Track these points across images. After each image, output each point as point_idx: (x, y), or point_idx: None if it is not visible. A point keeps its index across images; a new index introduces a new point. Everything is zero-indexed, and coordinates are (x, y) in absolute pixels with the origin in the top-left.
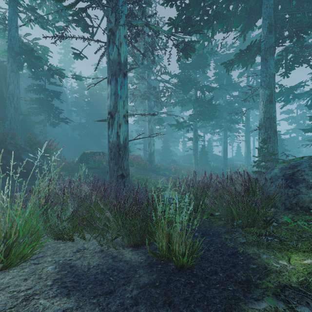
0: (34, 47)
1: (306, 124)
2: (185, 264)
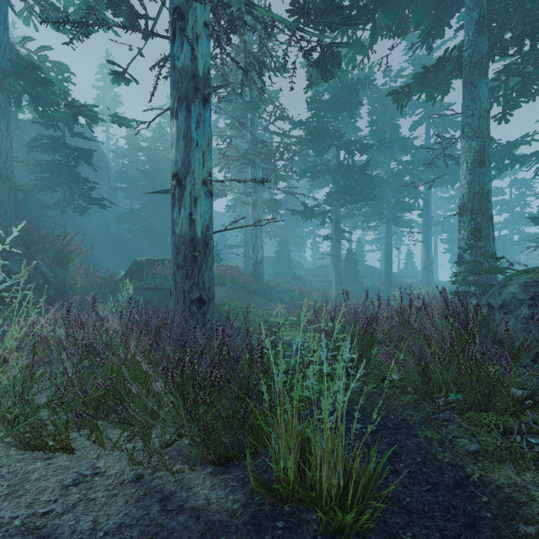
0: (40, 64)
1: (527, 213)
2: (349, 523)
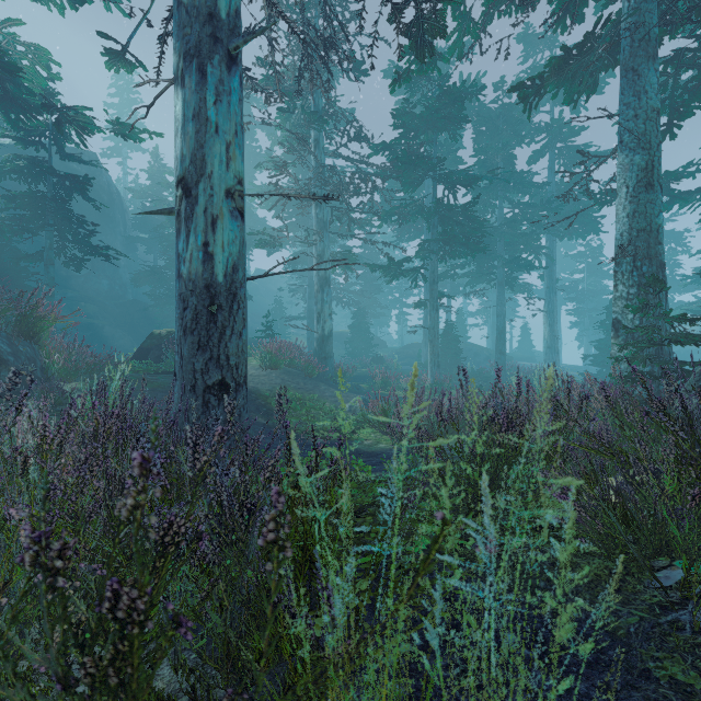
0: (8, 48)
1: (678, 275)
2: None
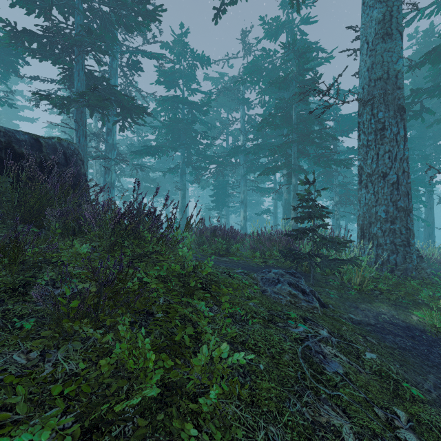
0: None
1: None
2: None
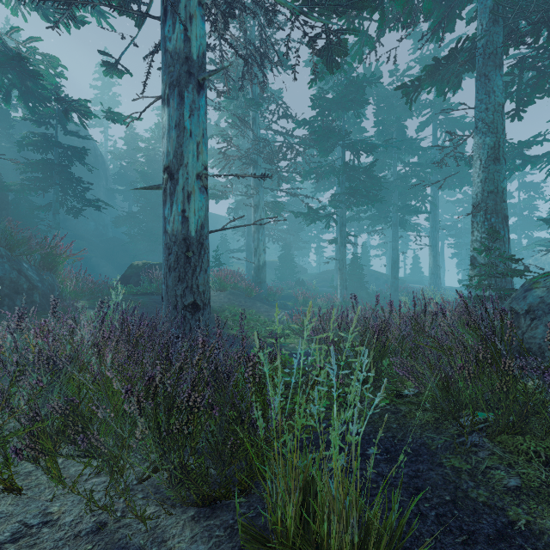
0: (29, 57)
1: (536, 217)
2: None
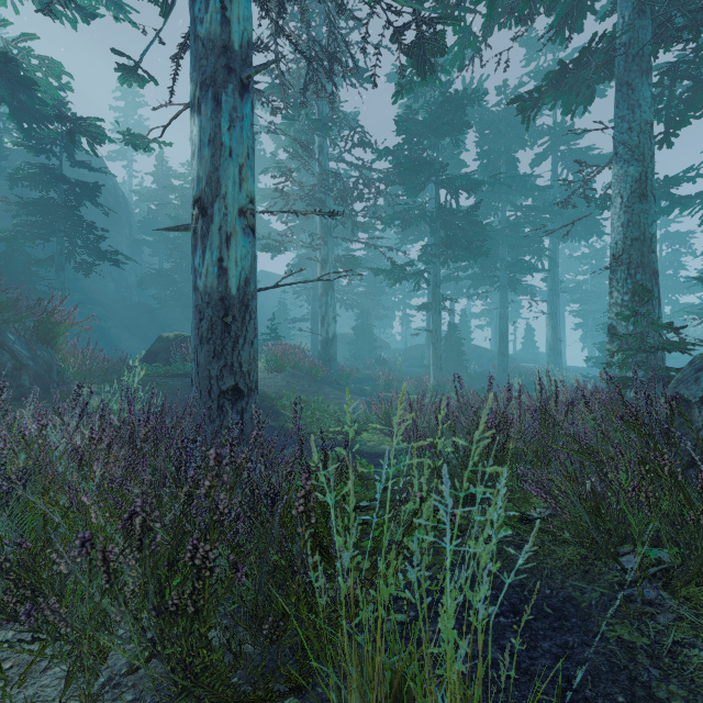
0: (22, 61)
1: (682, 277)
2: None
